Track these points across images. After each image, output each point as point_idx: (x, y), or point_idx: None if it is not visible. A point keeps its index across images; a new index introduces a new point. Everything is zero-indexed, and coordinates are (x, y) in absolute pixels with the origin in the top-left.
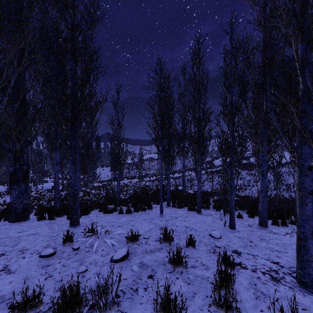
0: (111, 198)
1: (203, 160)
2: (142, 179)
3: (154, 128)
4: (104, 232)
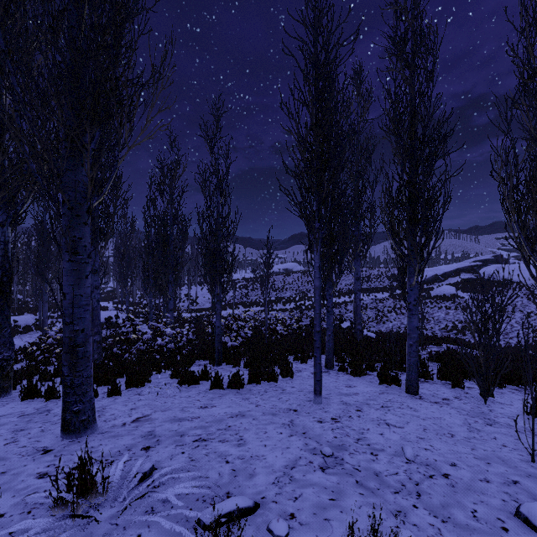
0: (209, 343)
1: (426, 258)
2: (271, 307)
3: (298, 176)
4: (136, 480)
